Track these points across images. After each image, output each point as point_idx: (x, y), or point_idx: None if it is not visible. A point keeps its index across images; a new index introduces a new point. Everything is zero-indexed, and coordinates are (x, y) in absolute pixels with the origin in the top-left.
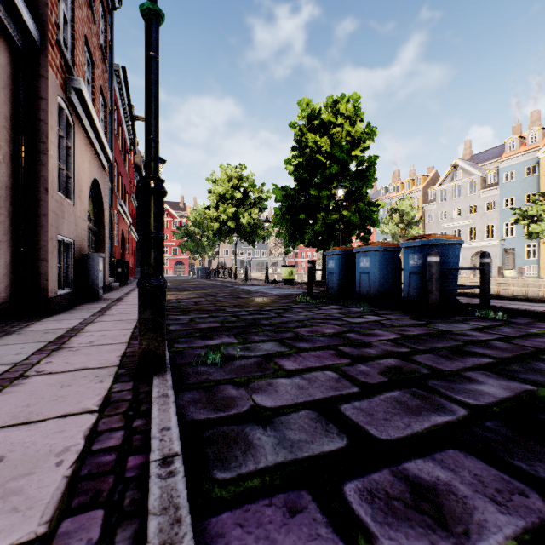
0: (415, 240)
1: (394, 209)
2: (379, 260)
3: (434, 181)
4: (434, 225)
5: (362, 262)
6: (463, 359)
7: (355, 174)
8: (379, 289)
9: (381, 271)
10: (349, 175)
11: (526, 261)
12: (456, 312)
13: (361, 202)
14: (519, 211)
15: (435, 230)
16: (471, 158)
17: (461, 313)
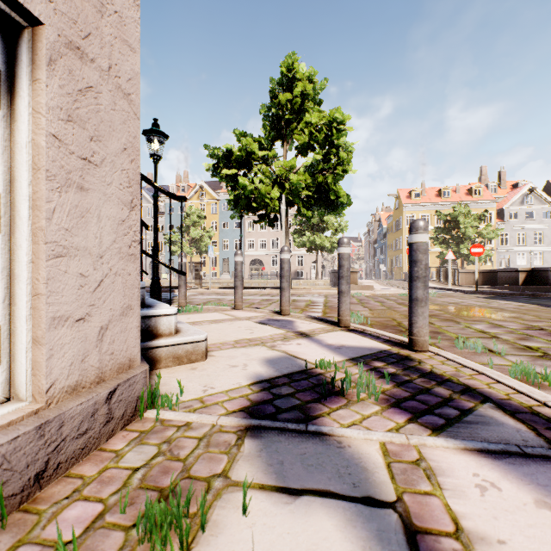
0: None
1: None
2: None
3: None
4: None
5: None
6: None
7: None
8: None
9: None
10: None
11: None
12: None
13: None
14: (167, 237)
15: None
16: (152, 188)
17: None
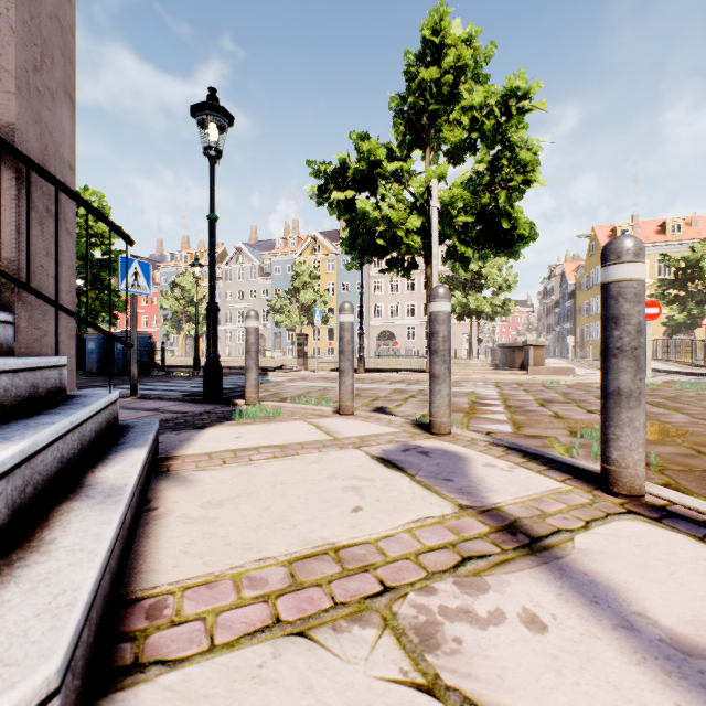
0: (121, 333)
1: (177, 282)
2: (102, 344)
3: (223, 259)
4: (222, 304)
5: (90, 345)
6: (103, 382)
7: (102, 262)
8: (102, 364)
9: (105, 351)
10: (94, 263)
11: (288, 344)
12: (145, 374)
13: (104, 291)
14: (272, 304)
15: (223, 309)
16: (256, 244)
17: (147, 374)
